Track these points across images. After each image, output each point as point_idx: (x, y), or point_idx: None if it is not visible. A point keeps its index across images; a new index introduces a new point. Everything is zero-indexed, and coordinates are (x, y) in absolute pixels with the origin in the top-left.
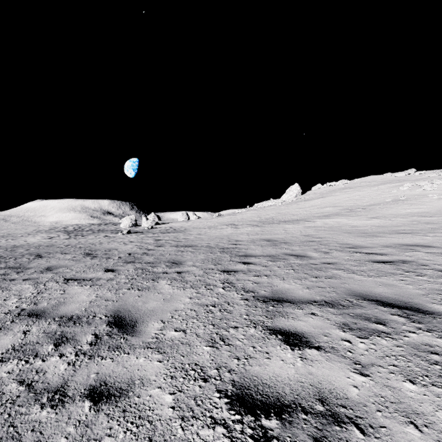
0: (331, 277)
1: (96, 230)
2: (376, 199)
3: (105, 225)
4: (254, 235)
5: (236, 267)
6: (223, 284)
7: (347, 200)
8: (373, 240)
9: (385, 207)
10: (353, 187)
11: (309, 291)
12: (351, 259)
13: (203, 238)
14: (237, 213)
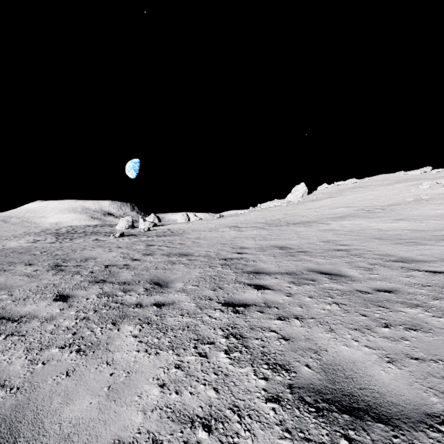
0: (416, 328)
1: (89, 232)
2: (394, 199)
3: (101, 227)
4: (262, 240)
5: (246, 296)
6: (227, 339)
7: (361, 200)
8: (420, 250)
9: (408, 207)
10: (364, 186)
11: (400, 370)
12: (415, 282)
13: (202, 244)
14: (239, 214)
